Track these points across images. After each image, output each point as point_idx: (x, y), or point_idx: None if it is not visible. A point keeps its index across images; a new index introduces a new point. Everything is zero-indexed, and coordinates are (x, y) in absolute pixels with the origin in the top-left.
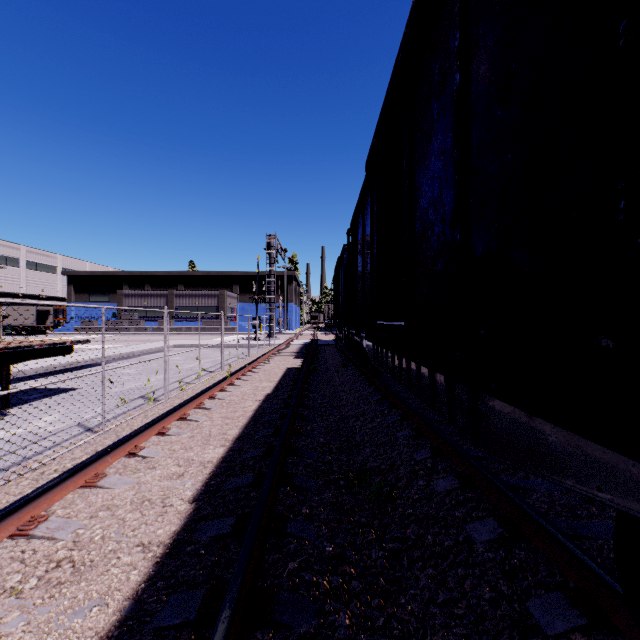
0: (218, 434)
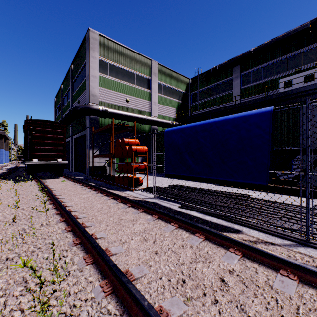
0: None
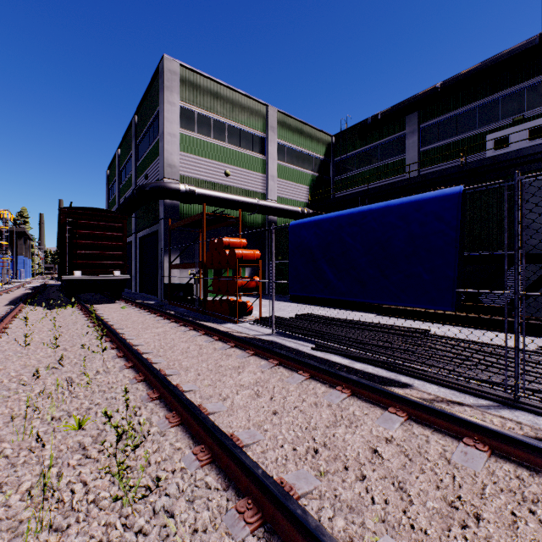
0: (5, 300)
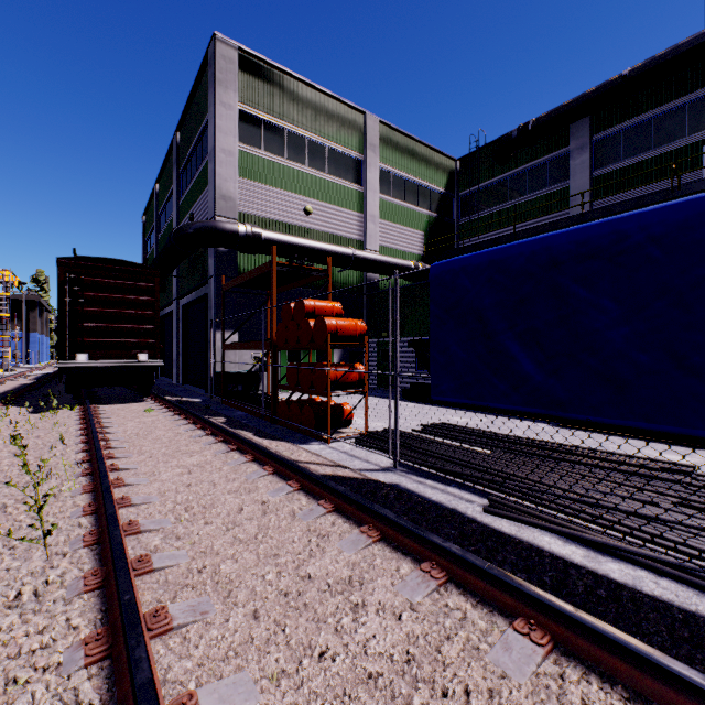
0: None
